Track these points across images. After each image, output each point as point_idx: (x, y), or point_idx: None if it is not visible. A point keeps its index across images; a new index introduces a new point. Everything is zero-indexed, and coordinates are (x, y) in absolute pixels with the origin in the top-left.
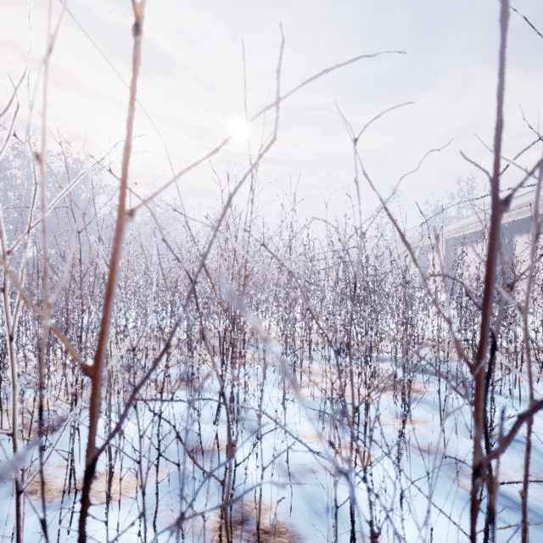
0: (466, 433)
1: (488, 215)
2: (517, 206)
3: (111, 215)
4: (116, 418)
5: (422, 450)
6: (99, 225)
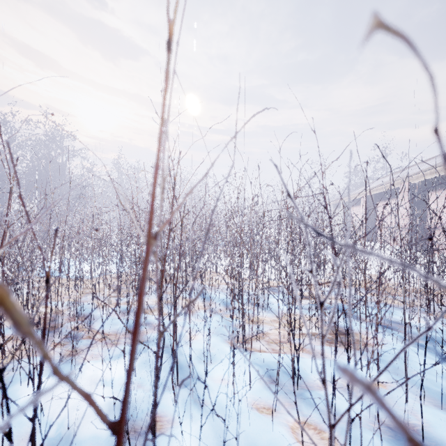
0: (434, 401)
1: (403, 175)
2: (431, 167)
3: (83, 175)
4: (47, 385)
5: (391, 428)
6: (72, 183)
